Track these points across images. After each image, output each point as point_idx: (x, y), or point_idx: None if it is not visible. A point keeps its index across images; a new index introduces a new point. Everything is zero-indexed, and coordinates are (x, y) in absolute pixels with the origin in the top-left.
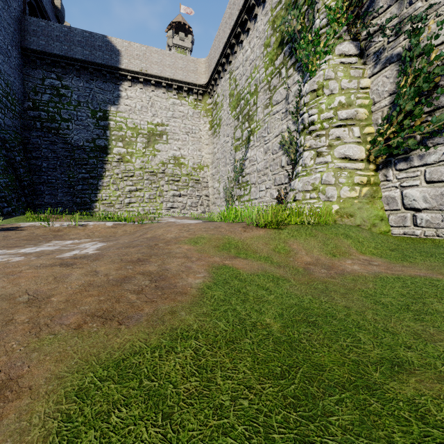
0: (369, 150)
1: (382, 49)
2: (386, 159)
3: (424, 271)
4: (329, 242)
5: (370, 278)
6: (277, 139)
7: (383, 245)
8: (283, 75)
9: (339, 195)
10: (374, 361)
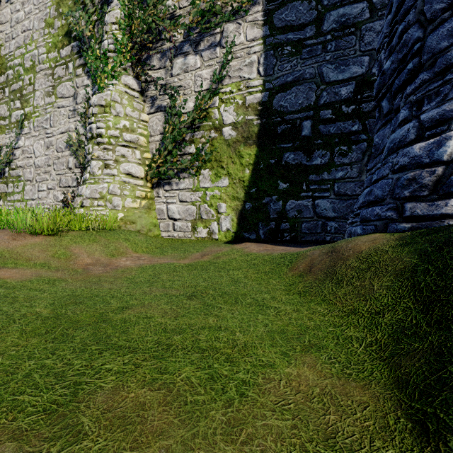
0: (147, 171)
1: (156, 97)
2: (158, 181)
3: (169, 259)
4: (110, 245)
5: (135, 269)
6: (63, 137)
7: (152, 245)
8: (71, 71)
9: (124, 205)
10: (114, 310)
